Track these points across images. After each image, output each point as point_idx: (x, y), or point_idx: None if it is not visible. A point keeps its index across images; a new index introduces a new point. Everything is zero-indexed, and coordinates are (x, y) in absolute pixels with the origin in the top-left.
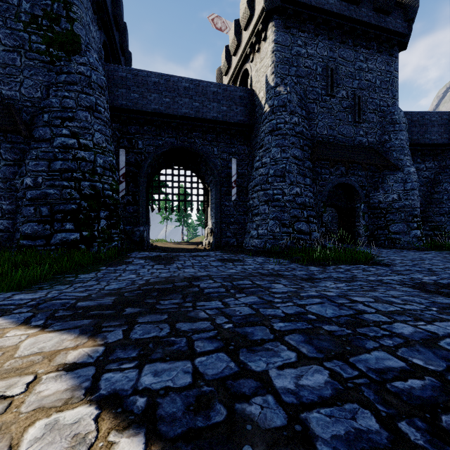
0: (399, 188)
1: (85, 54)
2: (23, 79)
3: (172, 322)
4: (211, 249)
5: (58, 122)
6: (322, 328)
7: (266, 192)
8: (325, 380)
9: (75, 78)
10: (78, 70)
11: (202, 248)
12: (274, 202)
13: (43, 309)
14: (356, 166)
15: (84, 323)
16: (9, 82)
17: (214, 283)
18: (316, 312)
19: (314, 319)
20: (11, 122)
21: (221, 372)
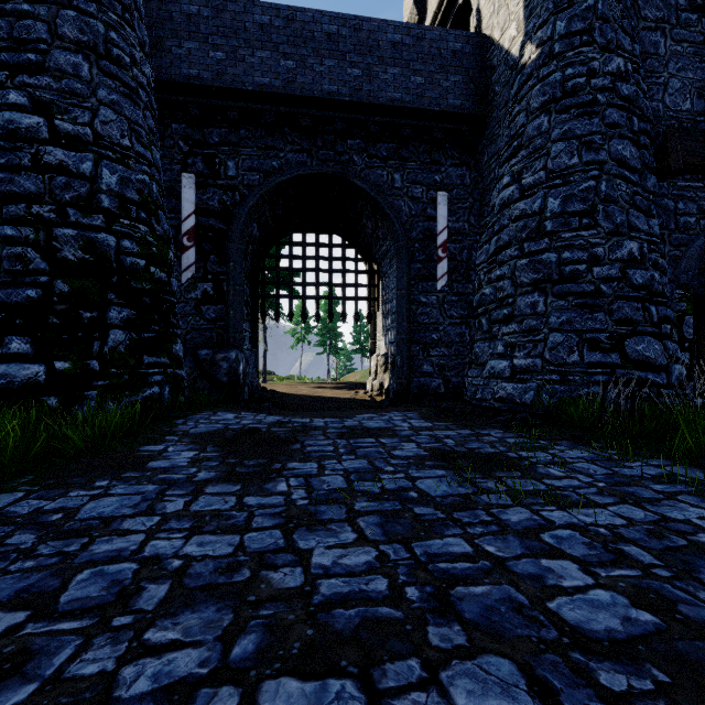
0: None
1: None
2: None
3: None
4: (389, 403)
5: None
6: None
7: (536, 258)
8: None
9: None
10: None
11: (367, 398)
12: (563, 284)
13: None
14: None
15: None
16: None
17: None
18: None
19: None
20: None
21: None
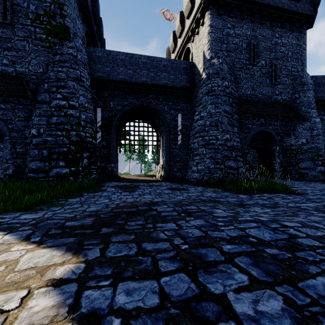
0: (307, 134)
1: (73, 40)
2: (30, 59)
3: (139, 242)
4: (163, 180)
5: (54, 89)
6: (264, 251)
7: (203, 138)
8: (281, 306)
9: (66, 57)
10: (68, 52)
11: (156, 179)
12: (210, 146)
13: (40, 228)
14: (272, 118)
15: (70, 241)
16: (21, 62)
17: (168, 207)
18: (255, 235)
19: (255, 242)
20: (22, 90)
21: (184, 293)
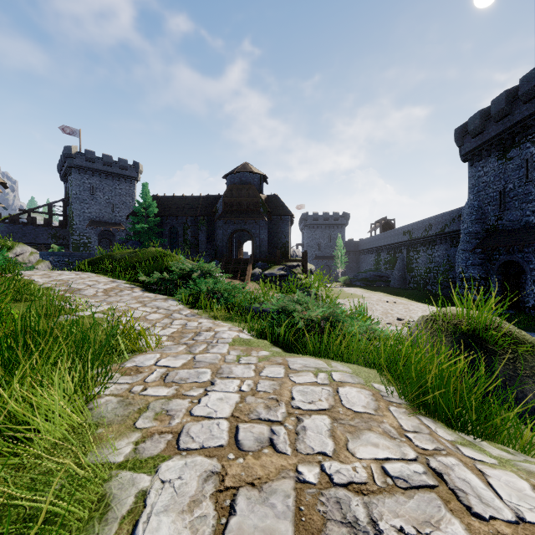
0: None
1: None
2: None
3: None
4: None
5: None
6: None
7: None
8: None
9: None
10: None
11: None
12: None
13: None
14: None
15: None
16: None
17: None
18: None
19: None
20: (533, 238)
21: None
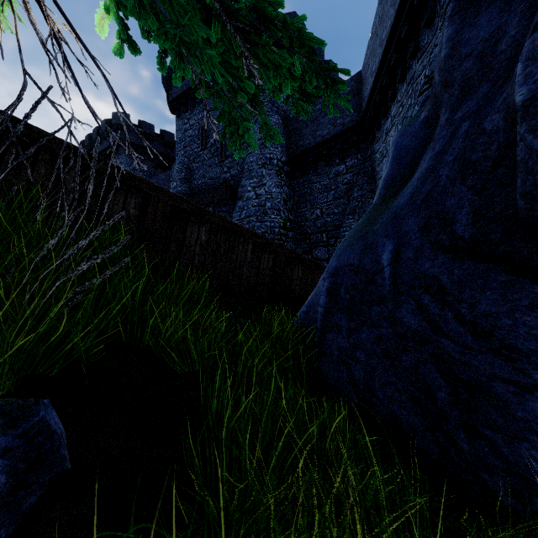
0: (235, 219)
1: None
2: None
3: None
4: None
5: None
6: None
7: None
8: None
9: None
10: None
11: None
12: None
13: None
14: (221, 203)
15: None
16: None
17: None
18: None
19: None
20: None
21: None
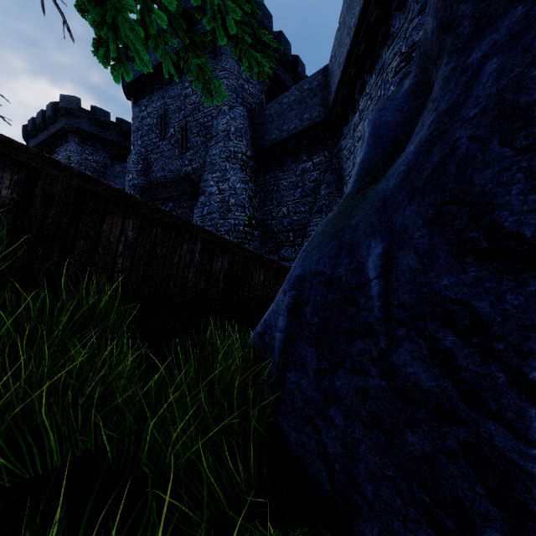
0: (196, 215)
1: None
2: None
3: None
4: None
5: None
6: None
7: None
8: None
9: None
10: None
11: None
12: None
13: None
14: (182, 198)
15: None
16: None
17: None
18: None
19: None
20: None
21: None
